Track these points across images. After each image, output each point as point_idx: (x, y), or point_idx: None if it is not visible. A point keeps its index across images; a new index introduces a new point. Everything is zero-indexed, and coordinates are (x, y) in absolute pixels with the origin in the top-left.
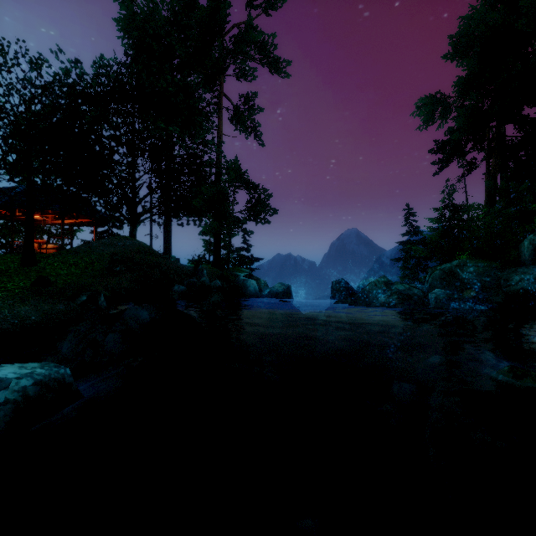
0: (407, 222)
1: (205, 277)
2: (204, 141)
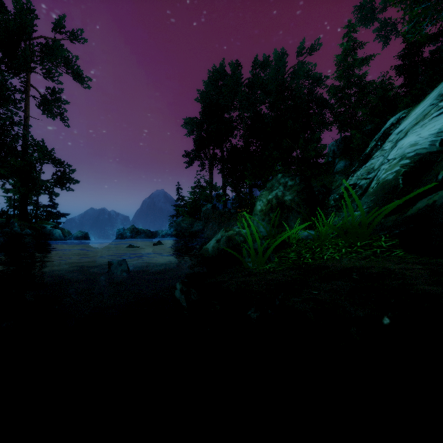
0: (178, 193)
1: (17, 228)
2: (11, 121)
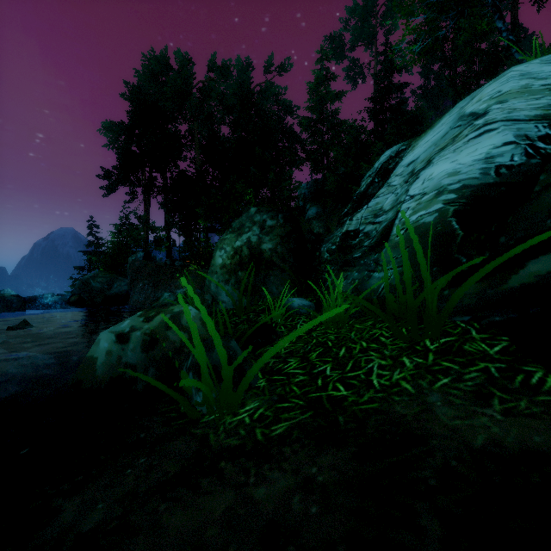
0: (91, 233)
1: None
2: None
